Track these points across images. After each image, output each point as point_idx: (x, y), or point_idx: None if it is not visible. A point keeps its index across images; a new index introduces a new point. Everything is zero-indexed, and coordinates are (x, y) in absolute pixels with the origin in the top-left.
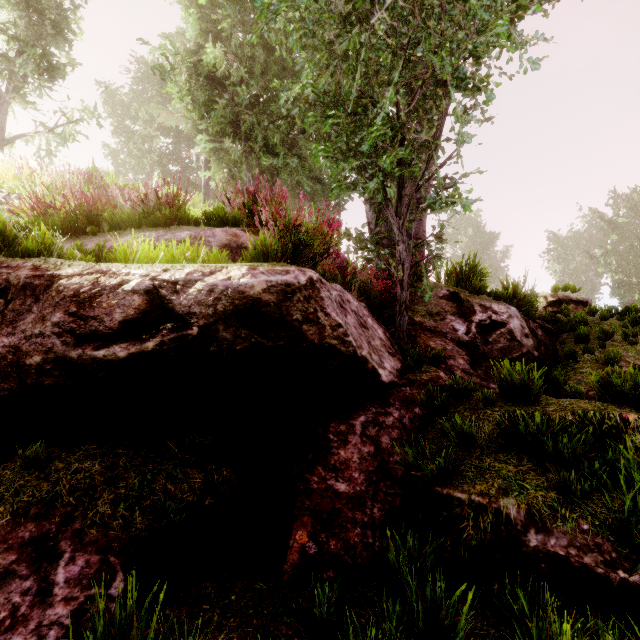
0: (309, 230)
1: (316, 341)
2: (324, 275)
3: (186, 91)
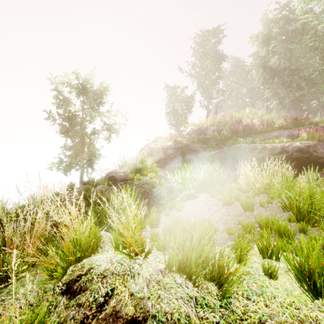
0: (319, 123)
1: (316, 155)
2: (322, 140)
3: (260, 76)
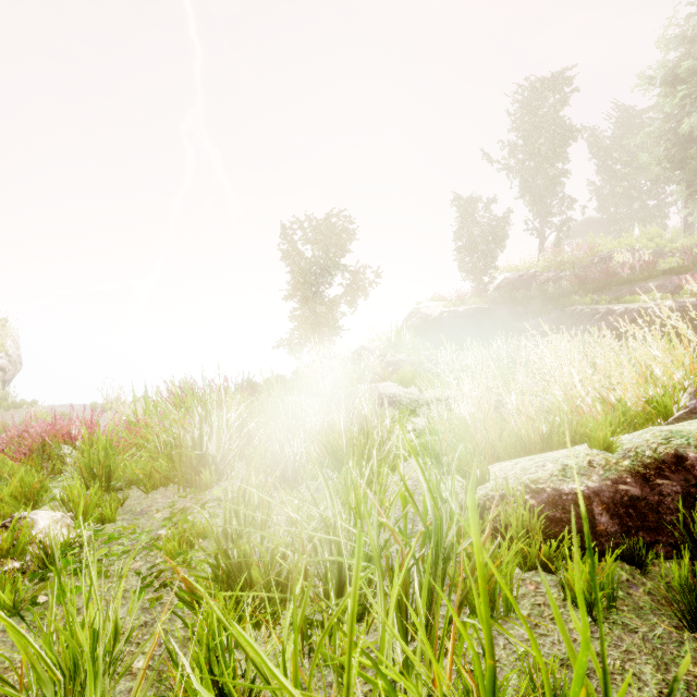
0: None
1: None
2: None
3: (663, 155)
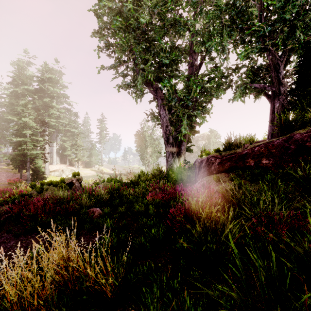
0: None
1: None
2: None
3: None
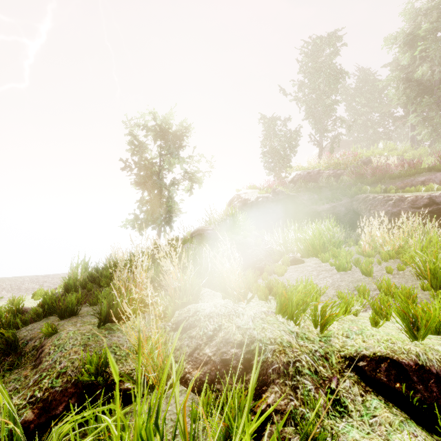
0: None
1: None
2: None
3: (401, 94)
